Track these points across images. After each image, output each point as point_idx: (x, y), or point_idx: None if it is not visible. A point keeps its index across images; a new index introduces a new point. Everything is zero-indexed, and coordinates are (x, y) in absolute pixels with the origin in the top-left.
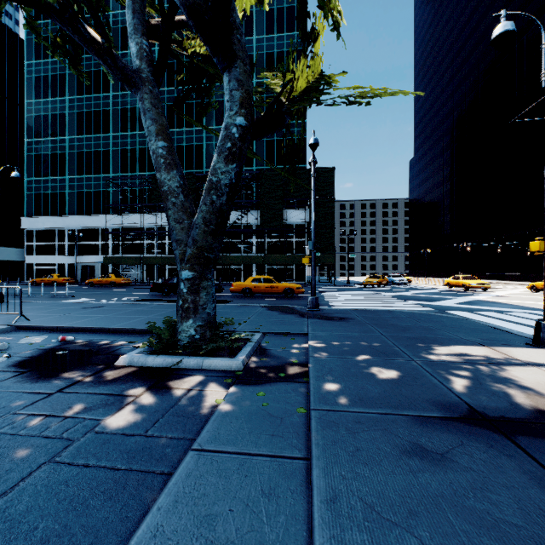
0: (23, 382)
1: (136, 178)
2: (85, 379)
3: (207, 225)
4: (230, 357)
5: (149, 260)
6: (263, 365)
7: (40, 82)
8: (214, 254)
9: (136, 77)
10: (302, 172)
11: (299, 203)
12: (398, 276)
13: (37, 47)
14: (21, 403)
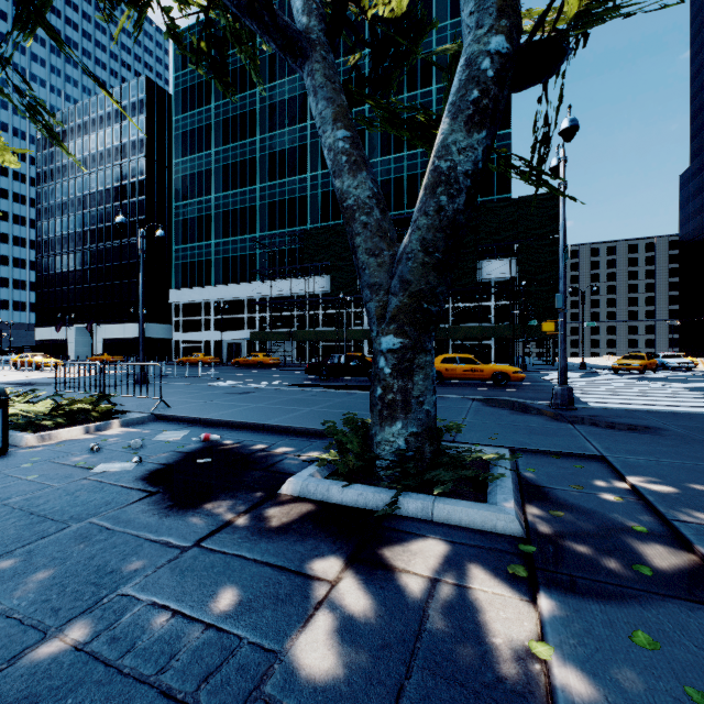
0: (148, 515)
1: (285, 235)
2: (236, 520)
3: (428, 252)
4: (476, 498)
5: (300, 335)
6: (569, 532)
7: (187, 137)
8: (437, 305)
9: (303, 41)
10: (507, 204)
11: (500, 251)
12: (675, 356)
13: (184, 99)
14: (138, 565)
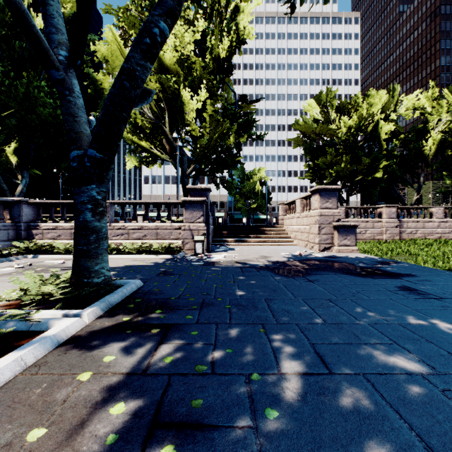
0: None
1: None
2: None
3: None
4: None
5: None
6: None
7: None
8: None
9: None
10: None
11: None
12: None
13: None
14: None
